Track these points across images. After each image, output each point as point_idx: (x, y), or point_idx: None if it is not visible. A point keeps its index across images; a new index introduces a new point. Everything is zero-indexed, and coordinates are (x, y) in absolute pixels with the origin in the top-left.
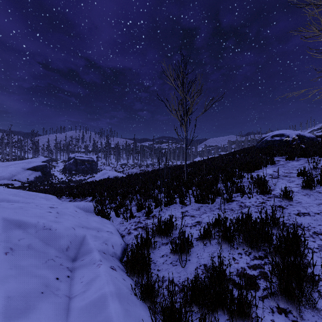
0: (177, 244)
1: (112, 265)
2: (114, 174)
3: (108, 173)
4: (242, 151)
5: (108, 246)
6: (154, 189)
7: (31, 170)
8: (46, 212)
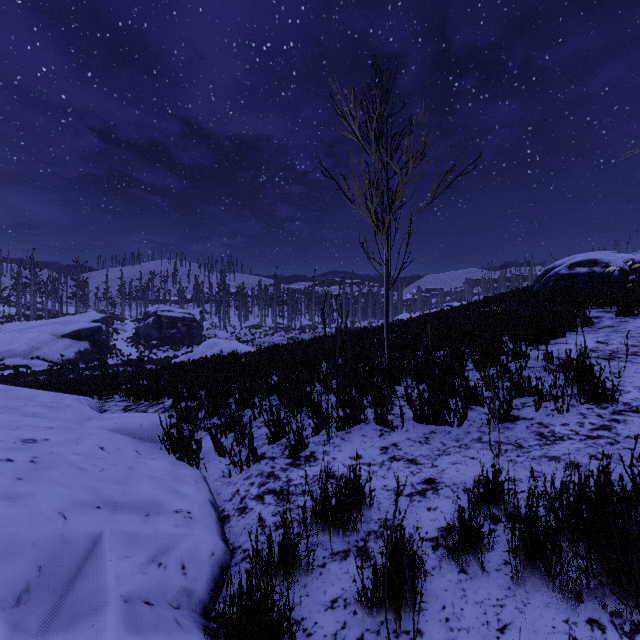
0: (380, 574)
1: None
2: (232, 346)
3: (221, 344)
4: (504, 297)
5: (167, 570)
6: (313, 384)
7: (70, 339)
8: None
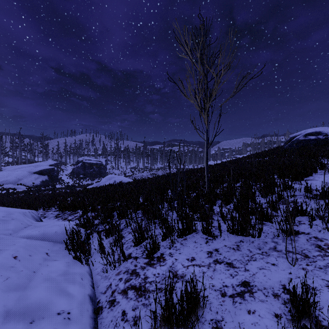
0: None
1: None
2: (121, 179)
3: (115, 177)
4: (268, 152)
5: None
6: (163, 204)
7: (38, 174)
8: None
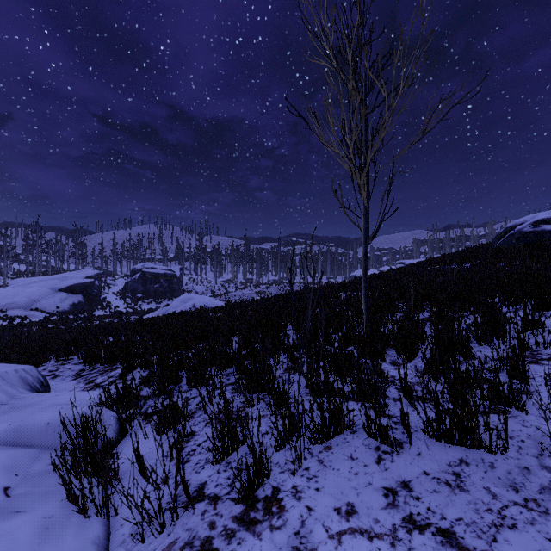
0: None
1: None
2: (204, 301)
3: (194, 299)
4: (466, 255)
5: None
6: (278, 358)
7: (66, 292)
8: None
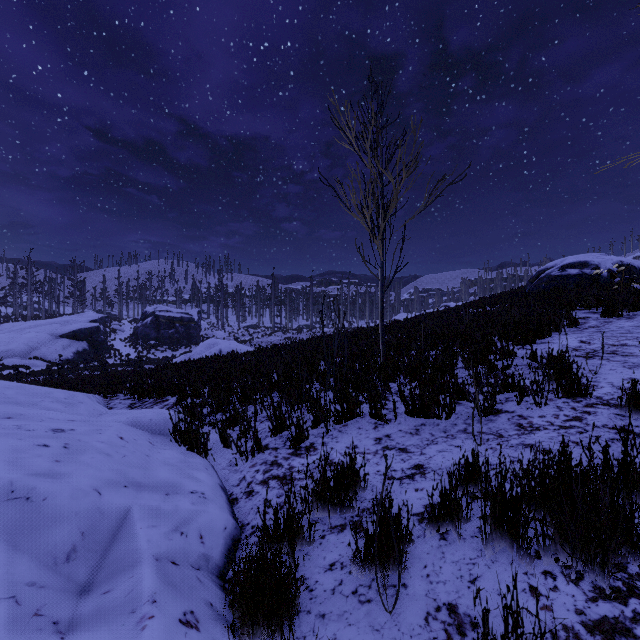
0: (372, 538)
1: (189, 609)
2: (231, 346)
3: (220, 344)
4: (498, 298)
5: (188, 539)
6: (312, 382)
7: (68, 339)
8: (32, 447)
